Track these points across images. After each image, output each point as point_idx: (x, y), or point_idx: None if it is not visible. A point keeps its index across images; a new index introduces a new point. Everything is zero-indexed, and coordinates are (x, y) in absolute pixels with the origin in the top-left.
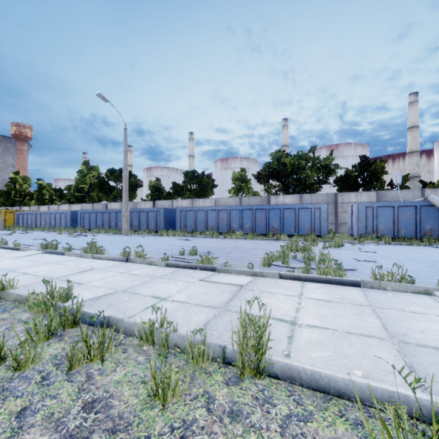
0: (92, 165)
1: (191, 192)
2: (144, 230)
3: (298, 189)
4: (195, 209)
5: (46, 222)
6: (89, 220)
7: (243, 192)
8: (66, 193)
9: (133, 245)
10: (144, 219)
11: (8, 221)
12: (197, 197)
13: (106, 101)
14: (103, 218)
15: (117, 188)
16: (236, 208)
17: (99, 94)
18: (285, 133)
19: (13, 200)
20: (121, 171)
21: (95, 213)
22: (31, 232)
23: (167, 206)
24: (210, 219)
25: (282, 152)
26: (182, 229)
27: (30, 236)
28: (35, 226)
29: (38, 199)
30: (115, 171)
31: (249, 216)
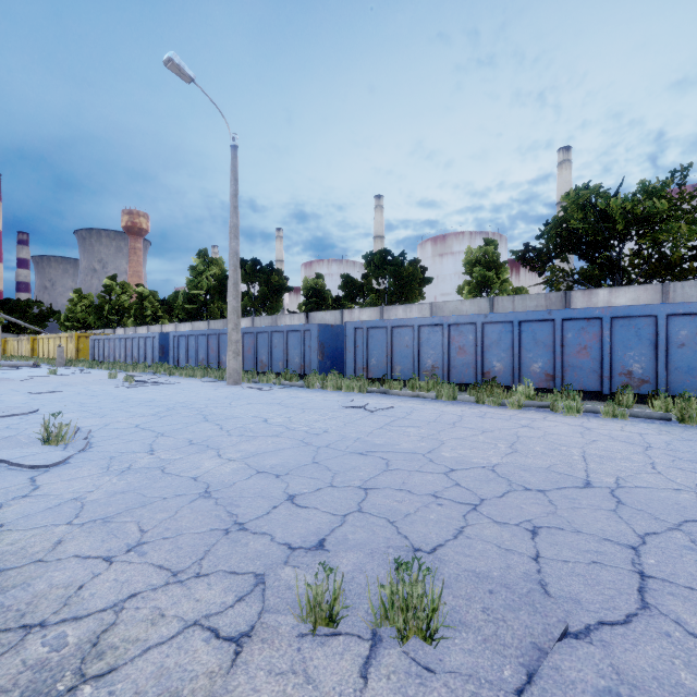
0: (211, 257)
1: (379, 295)
2: (279, 372)
3: (637, 275)
4: (390, 324)
5: (127, 354)
6: (186, 350)
7: (491, 290)
8: (172, 305)
9: (191, 435)
10: (279, 347)
11: (83, 352)
12: (391, 304)
13: (187, 78)
14: (209, 346)
15: (251, 295)
16: (501, 319)
17: (168, 60)
18: (566, 176)
19: (107, 319)
20: (256, 264)
21: (195, 337)
22: (85, 373)
23: (332, 322)
24: (427, 347)
25: (595, 188)
26: (358, 371)
27: (58, 382)
28: (113, 360)
29: (137, 316)
30: (246, 263)
31: (542, 339)
